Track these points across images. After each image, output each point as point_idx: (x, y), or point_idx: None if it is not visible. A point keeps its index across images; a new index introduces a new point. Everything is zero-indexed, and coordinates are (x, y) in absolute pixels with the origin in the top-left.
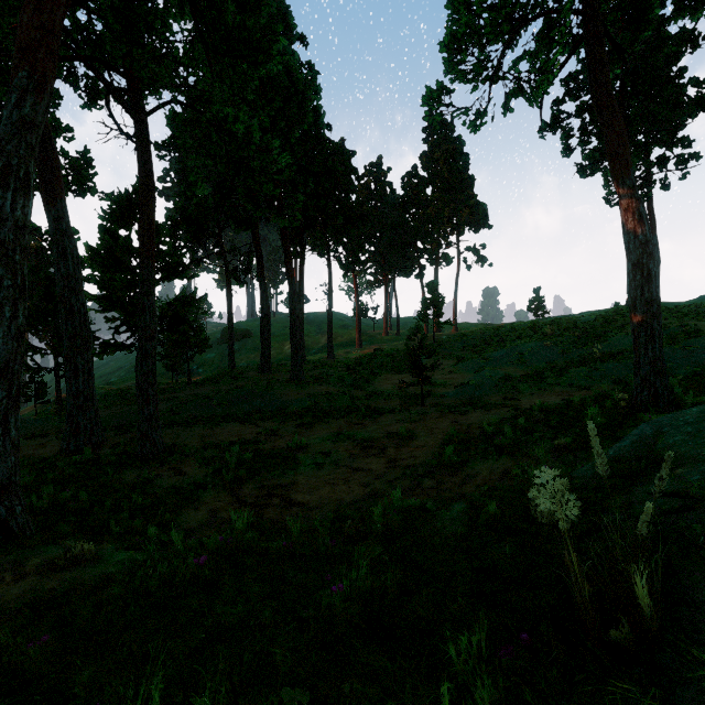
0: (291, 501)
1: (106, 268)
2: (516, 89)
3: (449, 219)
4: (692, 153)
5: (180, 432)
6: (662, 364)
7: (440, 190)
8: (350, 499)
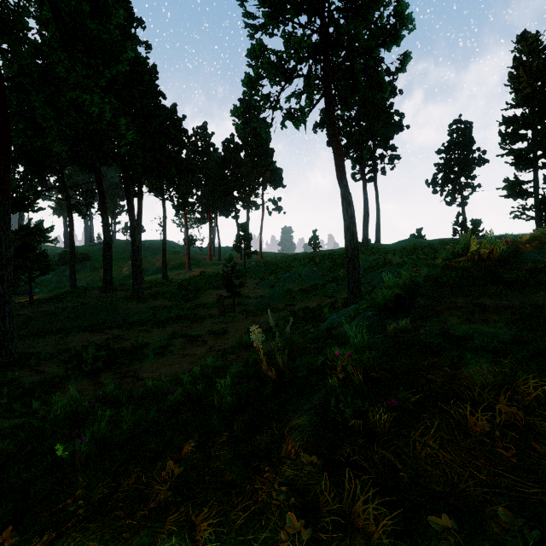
0: (140, 378)
1: None
2: (288, 115)
3: (257, 178)
4: (396, 155)
5: (31, 343)
6: (359, 282)
7: (250, 155)
8: (182, 371)
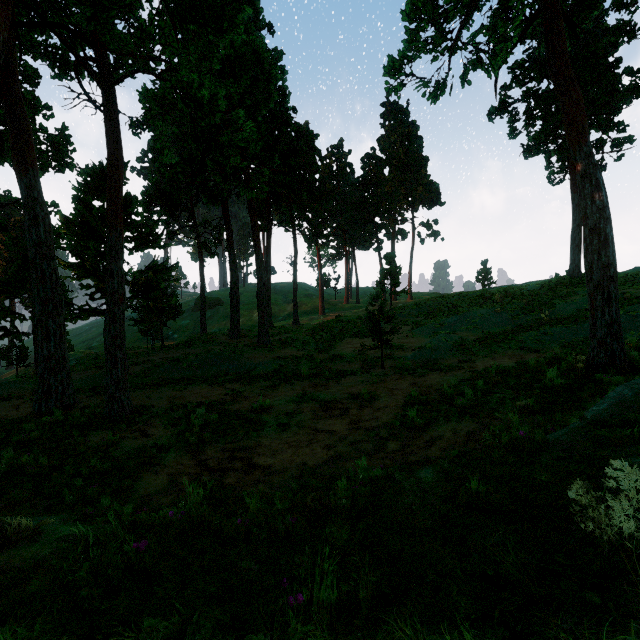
0: (253, 465)
1: (80, 236)
2: (474, 61)
3: (405, 197)
4: (626, 137)
5: (150, 394)
6: (619, 326)
7: (396, 169)
8: (313, 463)
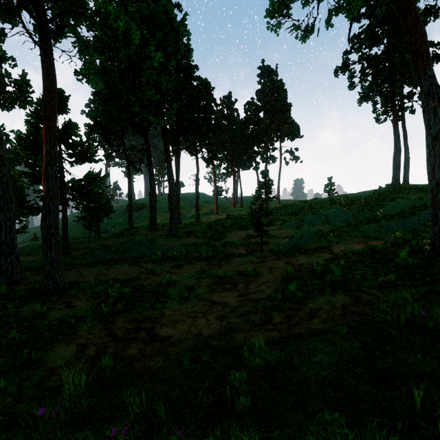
0: (155, 335)
1: (30, 151)
2: (336, 8)
3: (275, 131)
4: None
5: (82, 272)
6: None
7: (269, 112)
8: (208, 334)
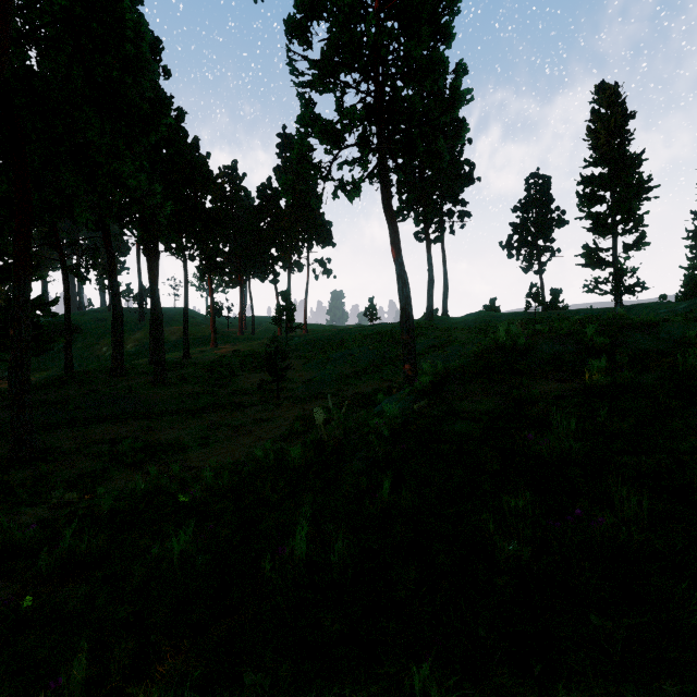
0: (191, 467)
1: None
2: (341, 185)
3: (301, 234)
4: (466, 212)
5: (44, 437)
6: (415, 366)
7: (292, 206)
8: (234, 459)
